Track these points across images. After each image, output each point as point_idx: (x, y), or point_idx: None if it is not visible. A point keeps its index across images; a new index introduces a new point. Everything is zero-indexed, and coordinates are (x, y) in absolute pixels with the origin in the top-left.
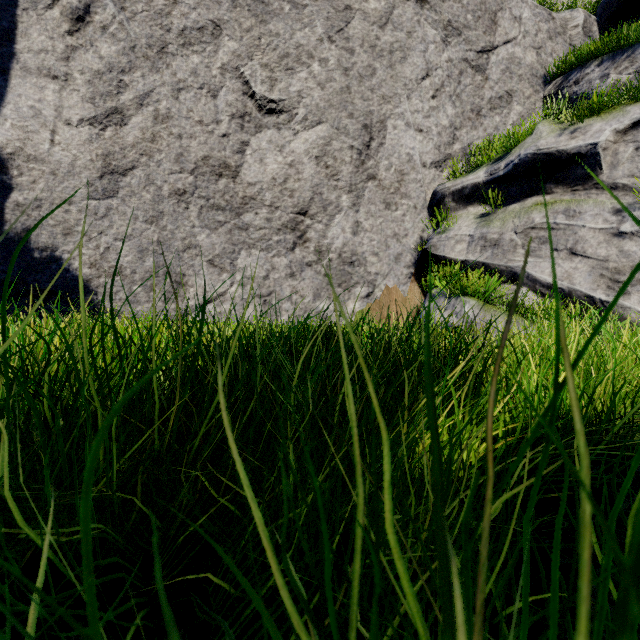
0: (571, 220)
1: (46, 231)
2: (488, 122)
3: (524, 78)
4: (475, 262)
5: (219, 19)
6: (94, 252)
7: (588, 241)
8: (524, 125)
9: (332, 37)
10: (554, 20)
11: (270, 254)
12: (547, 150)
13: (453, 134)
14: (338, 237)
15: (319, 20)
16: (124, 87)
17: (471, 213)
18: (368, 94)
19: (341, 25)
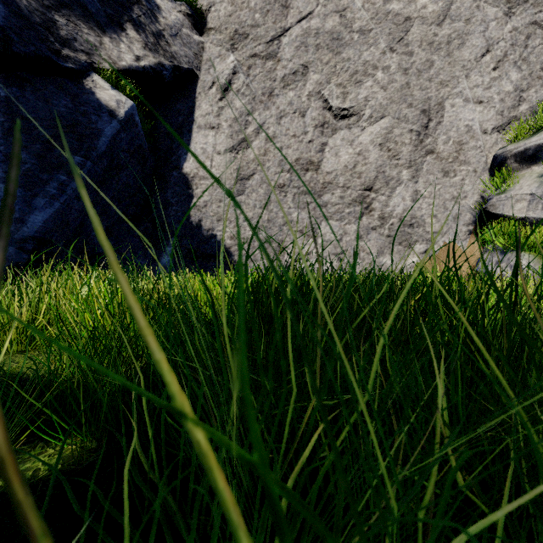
0: None
1: (209, 219)
2: None
3: None
4: (536, 219)
5: (307, 62)
6: (232, 230)
7: None
8: None
9: (393, 47)
10: None
11: (343, 223)
12: None
13: (518, 97)
14: (399, 205)
15: (382, 38)
16: (248, 124)
17: (535, 172)
18: (426, 84)
19: (401, 35)
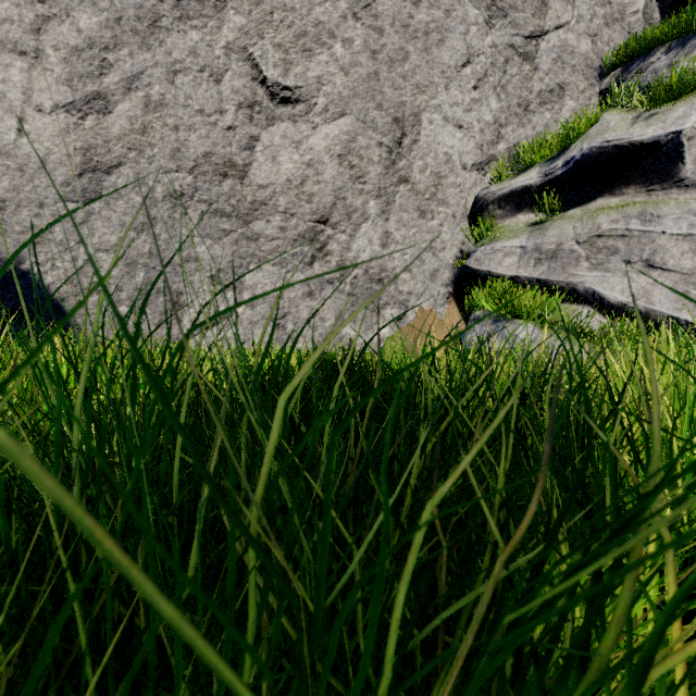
0: (648, 225)
1: (11, 239)
2: (537, 119)
3: (578, 69)
4: (528, 278)
5: None
6: (71, 265)
7: (669, 251)
8: (585, 116)
9: (357, 13)
10: (611, 5)
11: (284, 269)
12: (617, 142)
13: (497, 132)
14: (364, 250)
15: None
16: (108, 67)
17: (521, 221)
18: (400, 82)
19: None
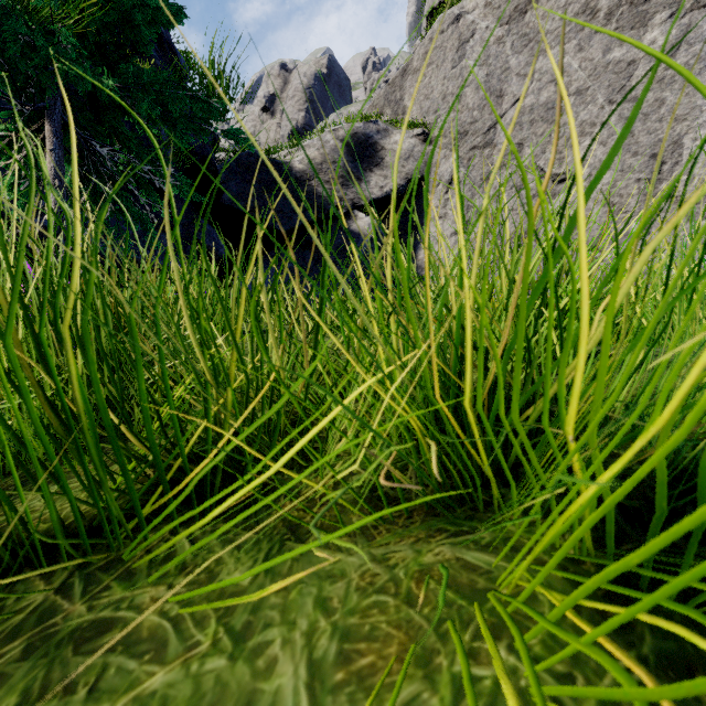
0: None
1: None
2: None
3: None
4: None
5: (521, 139)
6: None
7: None
8: None
9: (612, 99)
10: None
11: None
12: None
13: None
14: None
15: (600, 93)
16: (470, 208)
17: None
18: (655, 126)
19: (622, 83)
